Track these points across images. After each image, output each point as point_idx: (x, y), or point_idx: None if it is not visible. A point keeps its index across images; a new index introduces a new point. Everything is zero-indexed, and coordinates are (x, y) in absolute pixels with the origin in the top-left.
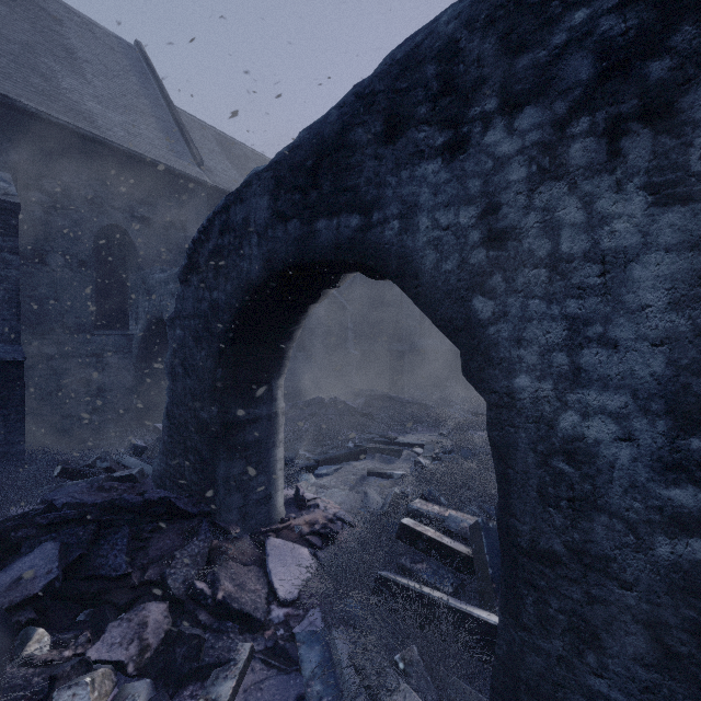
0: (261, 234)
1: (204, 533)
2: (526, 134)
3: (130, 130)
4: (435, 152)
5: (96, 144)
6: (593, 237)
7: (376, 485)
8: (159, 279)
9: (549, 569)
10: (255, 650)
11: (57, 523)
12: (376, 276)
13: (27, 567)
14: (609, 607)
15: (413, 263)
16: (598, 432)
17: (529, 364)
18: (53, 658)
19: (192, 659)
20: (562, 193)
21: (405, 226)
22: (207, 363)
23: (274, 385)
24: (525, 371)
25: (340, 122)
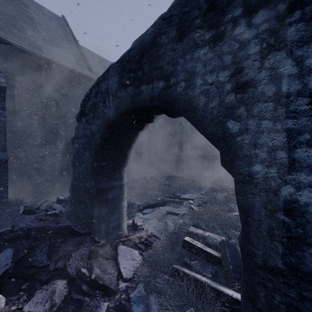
0: (114, 95)
1: (87, 243)
2: (259, 26)
3: (58, 54)
4: (205, 43)
5: (42, 60)
6: (303, 81)
7: (171, 218)
8: (70, 122)
9: (274, 277)
10: (110, 306)
11: (14, 238)
12: (171, 115)
13: None
14: None
15: (192, 104)
16: (307, 198)
17: (261, 158)
18: (5, 311)
19: None
20: (282, 57)
21: (188, 84)
22: (89, 160)
23: (122, 170)
24: (259, 162)
25: (153, 33)
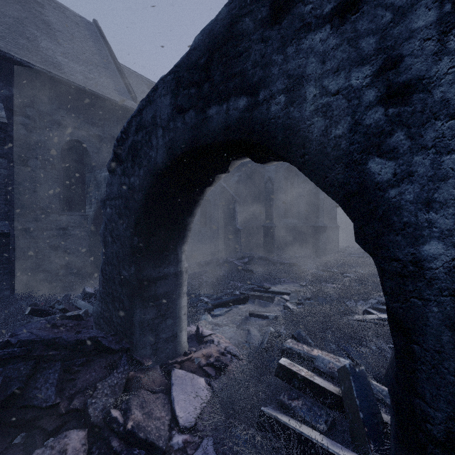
0: (164, 127)
1: (122, 366)
2: None
3: (87, 76)
4: (323, 21)
5: (63, 84)
6: None
7: (256, 324)
8: (104, 176)
9: None
10: None
11: (6, 358)
12: (259, 159)
13: None
14: None
15: (300, 132)
16: None
17: (442, 228)
18: None
19: None
20: None
21: (291, 98)
22: (127, 233)
23: (179, 250)
24: (437, 237)
25: (229, 16)
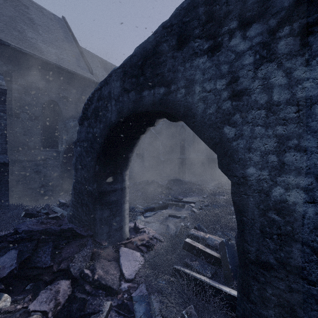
0: (116, 100)
1: (89, 245)
2: (253, 38)
3: (59, 56)
4: (203, 52)
5: (43, 62)
6: (291, 91)
7: (172, 221)
8: (72, 125)
9: (266, 271)
10: (112, 305)
11: (18, 240)
12: (173, 120)
13: (1, 263)
14: (301, 294)
15: (192, 110)
16: (295, 198)
17: (255, 161)
18: (11, 309)
19: (80, 310)
20: (273, 69)
21: (188, 91)
22: (91, 163)
23: (124, 173)
24: (252, 165)
25: (154, 41)
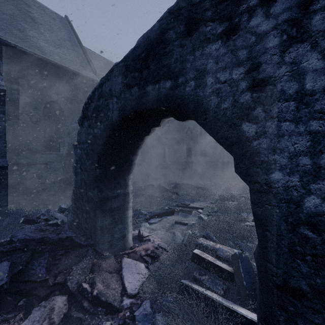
0: (118, 97)
1: (89, 256)
2: (279, 15)
3: (61, 56)
4: (216, 37)
5: (44, 62)
6: None
7: (179, 229)
8: (74, 127)
9: (297, 300)
10: None
11: (11, 250)
12: (180, 118)
13: None
14: None
15: (203, 105)
16: None
17: (281, 164)
18: None
19: None
20: (306, 50)
21: (198, 83)
22: (92, 166)
23: (127, 178)
24: (278, 169)
25: (160, 28)
